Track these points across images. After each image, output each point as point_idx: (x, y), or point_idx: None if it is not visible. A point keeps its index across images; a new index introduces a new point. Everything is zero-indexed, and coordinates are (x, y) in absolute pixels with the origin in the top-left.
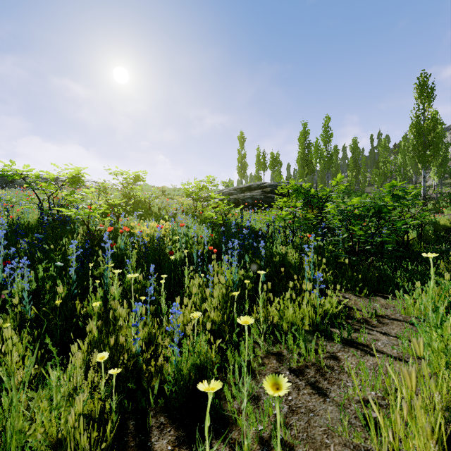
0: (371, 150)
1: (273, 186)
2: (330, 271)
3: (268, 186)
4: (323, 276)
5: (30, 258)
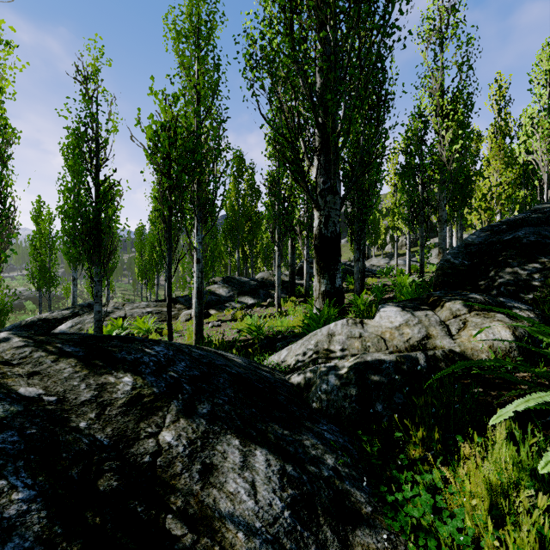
0: None
1: (27, 295)
2: None
3: (25, 295)
4: None
5: None
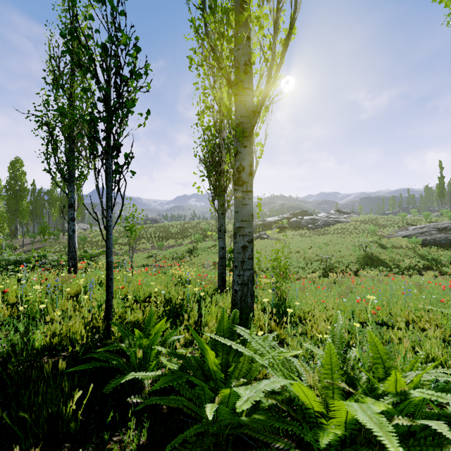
0: None
1: None
2: None
3: None
4: None
5: (385, 264)
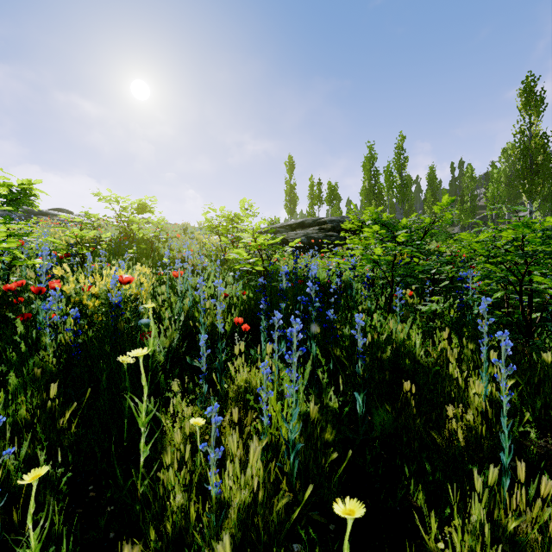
0: (452, 182)
1: (334, 222)
2: (508, 381)
3: (328, 222)
4: (492, 392)
5: None
